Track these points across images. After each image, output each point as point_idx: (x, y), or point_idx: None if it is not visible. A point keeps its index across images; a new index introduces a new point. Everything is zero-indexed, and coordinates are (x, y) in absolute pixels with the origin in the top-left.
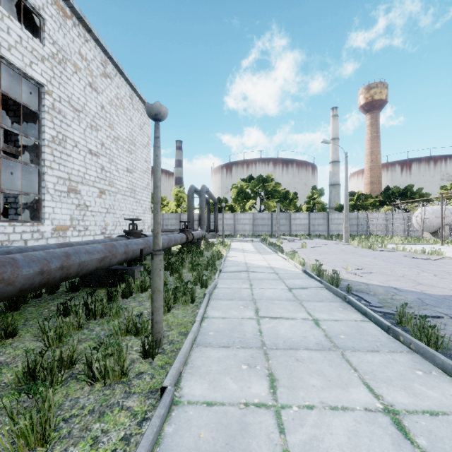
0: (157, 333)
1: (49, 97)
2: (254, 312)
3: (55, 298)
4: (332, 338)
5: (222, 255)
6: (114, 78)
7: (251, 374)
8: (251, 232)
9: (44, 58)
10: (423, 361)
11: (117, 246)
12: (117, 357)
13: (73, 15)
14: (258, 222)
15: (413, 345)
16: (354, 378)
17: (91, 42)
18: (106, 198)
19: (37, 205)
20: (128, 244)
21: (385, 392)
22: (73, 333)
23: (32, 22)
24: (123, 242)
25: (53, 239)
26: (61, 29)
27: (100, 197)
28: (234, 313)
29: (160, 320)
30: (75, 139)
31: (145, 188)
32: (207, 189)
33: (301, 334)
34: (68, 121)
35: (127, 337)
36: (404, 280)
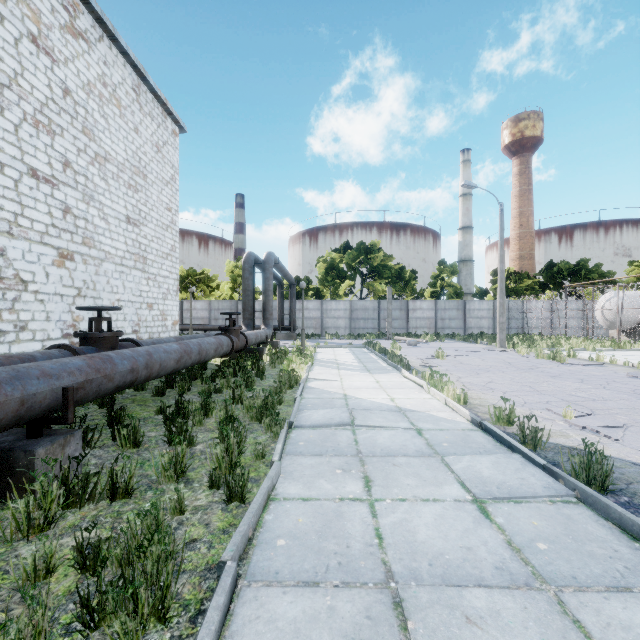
0: None
1: None
2: None
3: None
4: None
5: (299, 377)
6: (95, 44)
7: None
8: (347, 329)
9: None
10: None
11: None
12: None
13: None
14: (359, 315)
15: None
16: None
17: None
18: (75, 267)
19: None
20: (5, 381)
21: None
22: None
23: None
24: None
25: None
26: None
27: (61, 265)
28: None
29: None
30: None
31: (168, 255)
32: (276, 260)
33: None
34: None
35: None
36: None
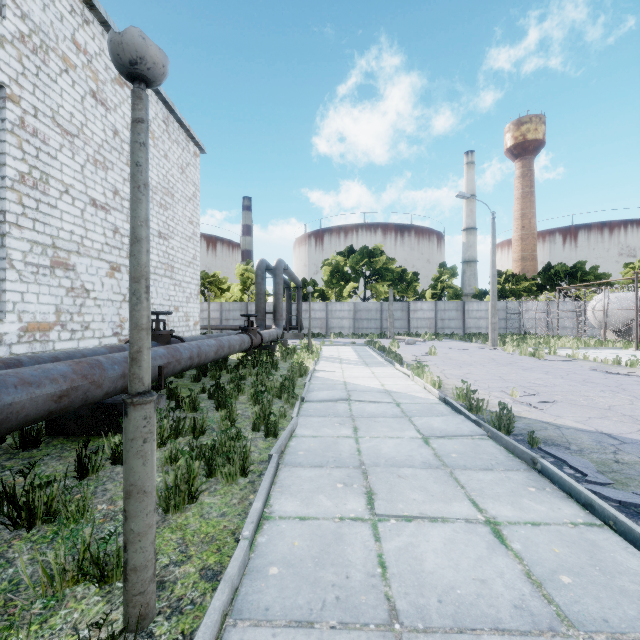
0: (136, 596)
1: (15, 107)
2: (365, 500)
3: None
4: (547, 586)
5: (307, 369)
6: None
7: None
8: (351, 329)
9: (3, 40)
10: None
11: (106, 364)
12: None
13: None
14: (362, 316)
15: None
16: None
17: (95, 25)
18: (122, 277)
19: None
20: None
21: None
22: None
23: None
24: (123, 356)
25: (22, 346)
26: None
27: (112, 276)
28: (324, 503)
29: (145, 561)
30: (66, 180)
31: (190, 263)
32: (285, 266)
33: (474, 571)
34: (52, 149)
35: (79, 587)
36: (615, 416)
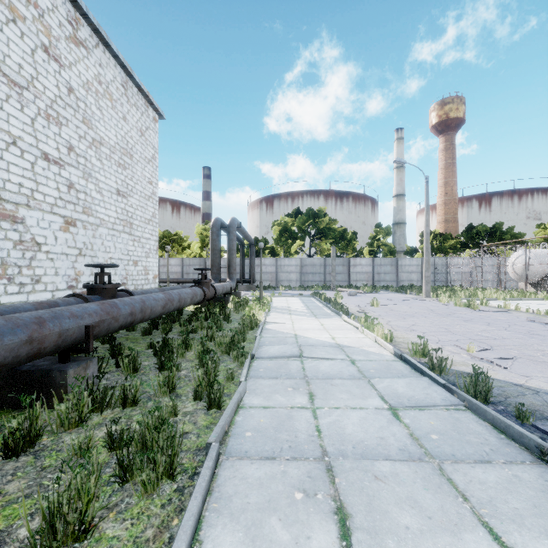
0: None
1: None
2: (337, 529)
3: None
4: None
5: (258, 321)
6: (92, 50)
7: None
8: (298, 282)
9: None
10: None
11: (2, 327)
12: None
13: None
14: (308, 270)
15: None
16: None
17: None
18: (77, 232)
19: None
20: (48, 319)
21: None
22: None
23: None
24: (34, 315)
25: None
26: None
27: (66, 230)
28: (278, 536)
29: None
30: (13, 132)
31: (149, 220)
32: (238, 224)
33: None
34: None
35: None
36: None
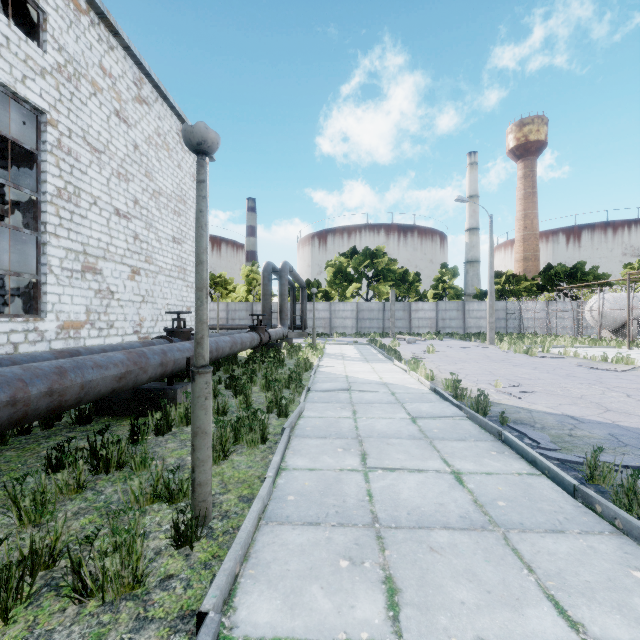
0: (200, 502)
1: (53, 130)
2: (360, 459)
3: (52, 435)
4: (486, 507)
5: (312, 364)
6: (153, 105)
7: (356, 579)
8: (354, 329)
9: (44, 72)
10: (639, 552)
11: (149, 354)
12: (126, 552)
13: (91, 9)
14: (365, 315)
15: (620, 521)
16: (531, 587)
17: (118, 50)
18: (141, 280)
19: (34, 290)
20: (167, 351)
21: (587, 616)
22: (67, 499)
23: (28, 19)
24: (160, 348)
25: (59, 342)
26: (71, 29)
27: (132, 279)
28: (328, 460)
29: (206, 480)
30: (94, 193)
31: None
32: (290, 268)
33: (436, 499)
34: (83, 166)
35: (154, 505)
36: (583, 403)
